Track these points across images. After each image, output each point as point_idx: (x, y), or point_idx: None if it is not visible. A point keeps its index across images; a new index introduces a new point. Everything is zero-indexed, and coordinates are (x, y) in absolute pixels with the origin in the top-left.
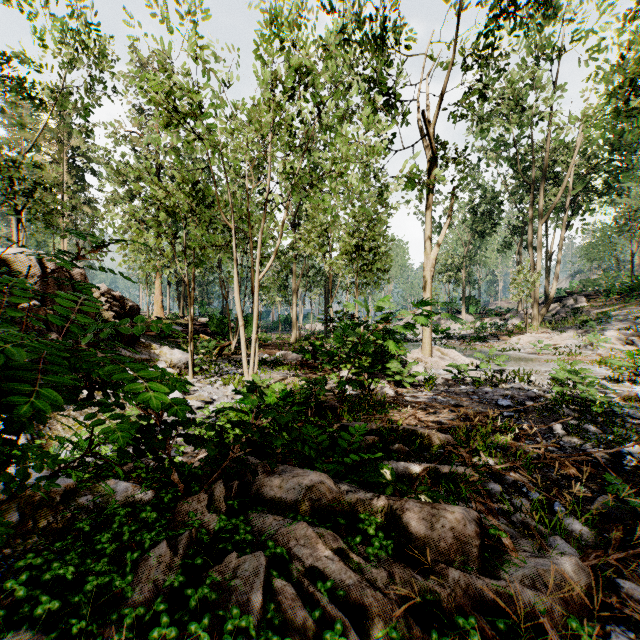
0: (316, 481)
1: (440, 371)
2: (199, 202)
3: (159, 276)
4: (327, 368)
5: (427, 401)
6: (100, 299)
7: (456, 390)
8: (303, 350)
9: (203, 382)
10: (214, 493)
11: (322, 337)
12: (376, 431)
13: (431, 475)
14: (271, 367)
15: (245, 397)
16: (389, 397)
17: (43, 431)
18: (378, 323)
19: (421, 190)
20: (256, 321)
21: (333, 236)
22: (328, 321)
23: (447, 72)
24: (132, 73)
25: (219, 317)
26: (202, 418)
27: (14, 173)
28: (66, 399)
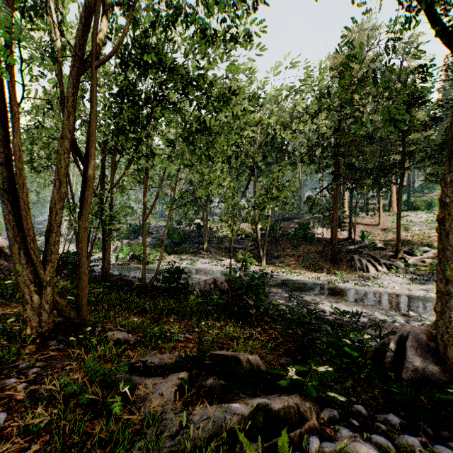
0: None
1: None
2: None
3: None
4: None
5: None
6: None
7: None
8: None
9: None
10: None
11: None
12: None
13: None
14: None
15: None
16: None
17: None
18: None
19: None
20: None
21: None
22: None
23: None
24: None
25: None
26: None
27: None
28: None
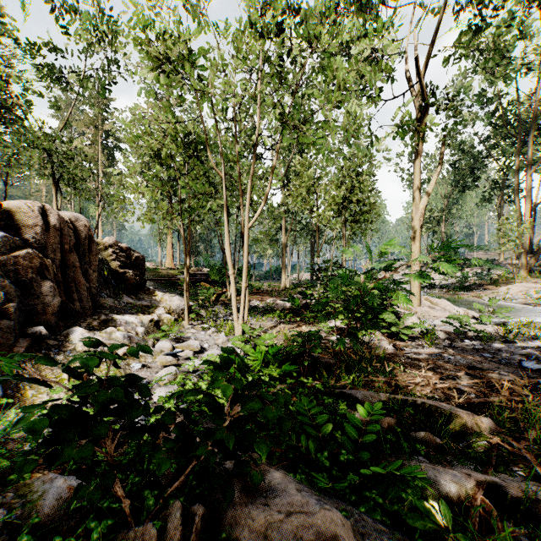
0: (325, 531)
1: (434, 322)
2: (192, 155)
3: (170, 233)
4: (315, 316)
5: (432, 358)
6: (108, 250)
7: (461, 345)
8: (292, 298)
9: (197, 328)
10: (167, 526)
11: (311, 286)
12: (385, 403)
13: (489, 495)
14: (262, 314)
15: (213, 381)
16: (388, 353)
17: (21, 384)
18: (385, 271)
19: (411, 138)
20: (246, 270)
21: (319, 192)
22: (316, 270)
23: (439, 17)
24: (124, 24)
25: (218, 267)
26: (188, 371)
27: (51, 147)
28: (55, 348)
